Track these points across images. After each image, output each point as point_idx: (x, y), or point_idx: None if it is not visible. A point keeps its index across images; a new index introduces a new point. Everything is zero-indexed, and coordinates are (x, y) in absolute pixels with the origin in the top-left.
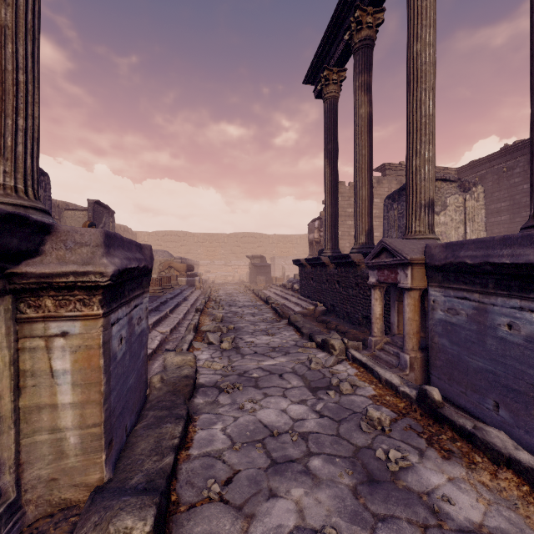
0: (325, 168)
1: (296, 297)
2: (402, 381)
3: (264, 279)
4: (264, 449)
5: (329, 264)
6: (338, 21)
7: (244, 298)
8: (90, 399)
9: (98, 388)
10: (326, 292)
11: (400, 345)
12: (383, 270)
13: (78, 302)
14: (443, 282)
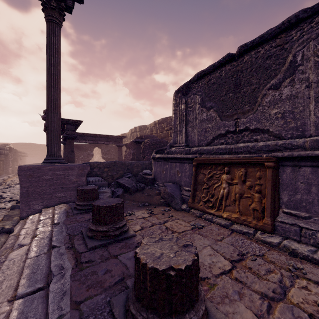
0: None
1: None
2: None
3: None
4: None
5: None
6: None
7: None
8: None
9: None
10: None
11: None
12: None
13: None
14: None
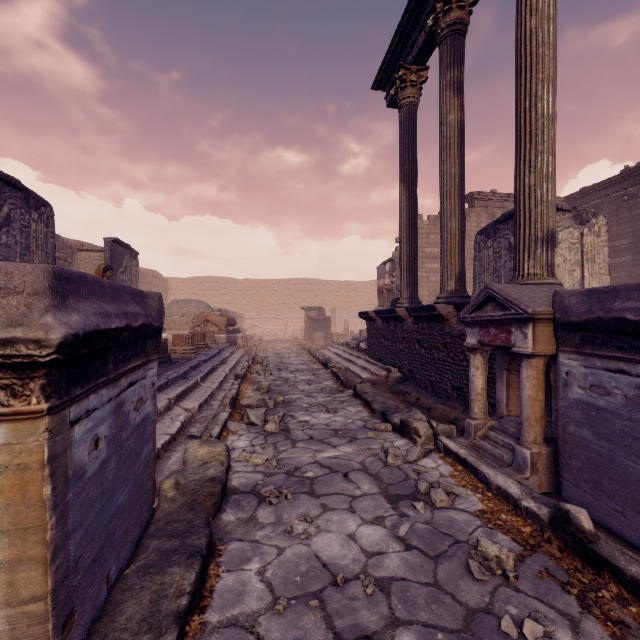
0: (401, 194)
1: (363, 359)
2: (523, 490)
3: (322, 335)
4: (323, 611)
5: (407, 317)
6: (418, 3)
7: (298, 359)
8: (25, 555)
9: (39, 536)
10: (402, 354)
11: (512, 432)
12: (488, 328)
13: (3, 390)
14: (583, 346)
